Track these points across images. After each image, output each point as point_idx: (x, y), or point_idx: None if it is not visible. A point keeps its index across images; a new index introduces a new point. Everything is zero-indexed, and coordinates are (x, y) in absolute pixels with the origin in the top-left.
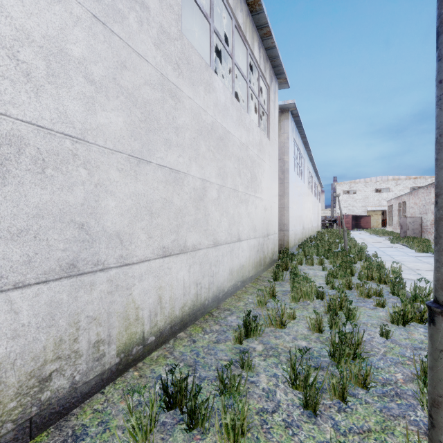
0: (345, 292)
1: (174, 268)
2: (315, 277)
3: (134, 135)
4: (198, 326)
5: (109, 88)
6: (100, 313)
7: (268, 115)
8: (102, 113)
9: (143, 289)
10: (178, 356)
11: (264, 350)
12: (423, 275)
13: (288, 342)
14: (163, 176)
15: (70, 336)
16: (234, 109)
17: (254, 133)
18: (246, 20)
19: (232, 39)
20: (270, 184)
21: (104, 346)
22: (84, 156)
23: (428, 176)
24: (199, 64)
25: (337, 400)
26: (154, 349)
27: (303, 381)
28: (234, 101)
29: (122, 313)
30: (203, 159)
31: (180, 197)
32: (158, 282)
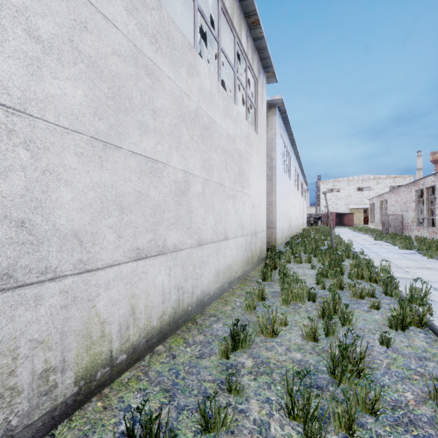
0: (339, 294)
1: (150, 273)
2: (304, 276)
3: (99, 113)
4: (179, 336)
5: (63, 51)
6: (49, 334)
7: (256, 109)
8: (52, 81)
9: (111, 299)
10: (153, 377)
11: (254, 366)
12: (411, 273)
13: (280, 354)
14: (137, 165)
15: (3, 368)
16: (220, 98)
17: (241, 126)
18: (234, 5)
19: (218, 23)
20: (258, 180)
21: (56, 375)
22: (24, 133)
23: (406, 176)
24: (180, 41)
25: (343, 433)
26: (125, 369)
27: (302, 410)
28: (221, 89)
29: (82, 331)
30: (185, 149)
31: (158, 190)
32: (130, 290)
